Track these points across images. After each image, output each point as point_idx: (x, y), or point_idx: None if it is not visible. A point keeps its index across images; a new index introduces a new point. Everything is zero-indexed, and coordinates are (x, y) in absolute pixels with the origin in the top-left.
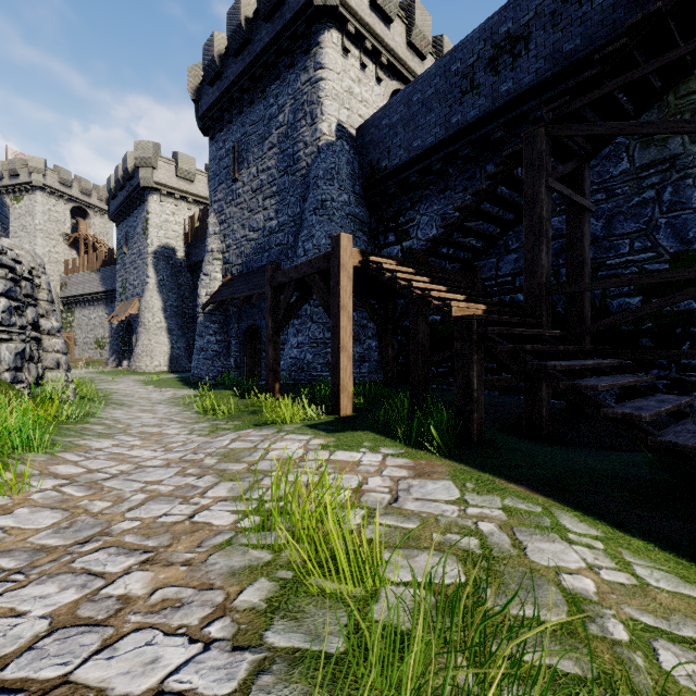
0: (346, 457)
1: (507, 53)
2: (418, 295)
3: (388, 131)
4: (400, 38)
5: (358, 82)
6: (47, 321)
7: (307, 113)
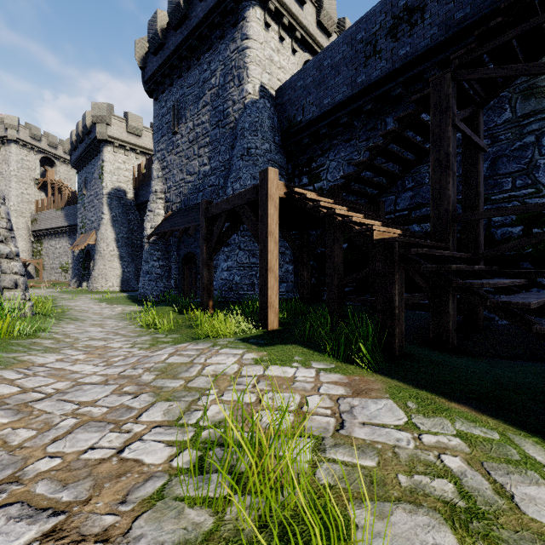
0: (280, 372)
1: (405, 23)
2: (340, 220)
3: (303, 91)
4: (311, 18)
5: (277, 51)
6: (5, 246)
7: (235, 76)
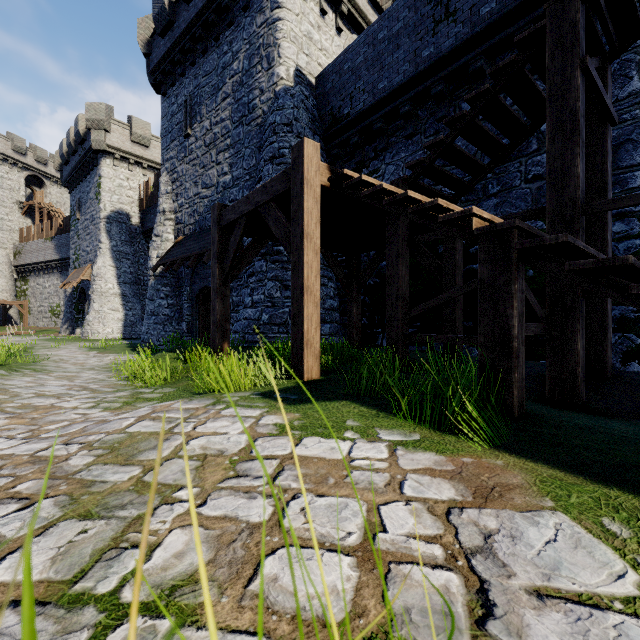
0: (323, 450)
1: None
2: (416, 206)
3: (351, 75)
4: None
5: (317, 28)
6: None
7: (263, 57)
